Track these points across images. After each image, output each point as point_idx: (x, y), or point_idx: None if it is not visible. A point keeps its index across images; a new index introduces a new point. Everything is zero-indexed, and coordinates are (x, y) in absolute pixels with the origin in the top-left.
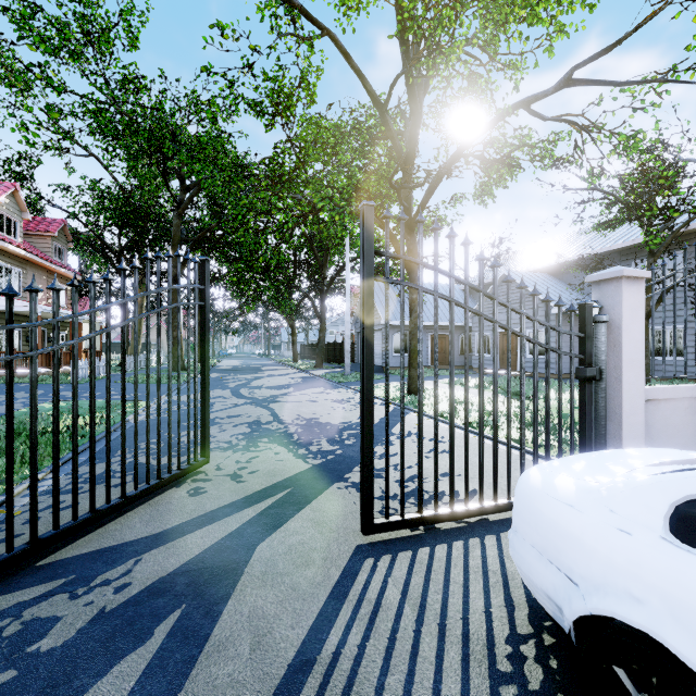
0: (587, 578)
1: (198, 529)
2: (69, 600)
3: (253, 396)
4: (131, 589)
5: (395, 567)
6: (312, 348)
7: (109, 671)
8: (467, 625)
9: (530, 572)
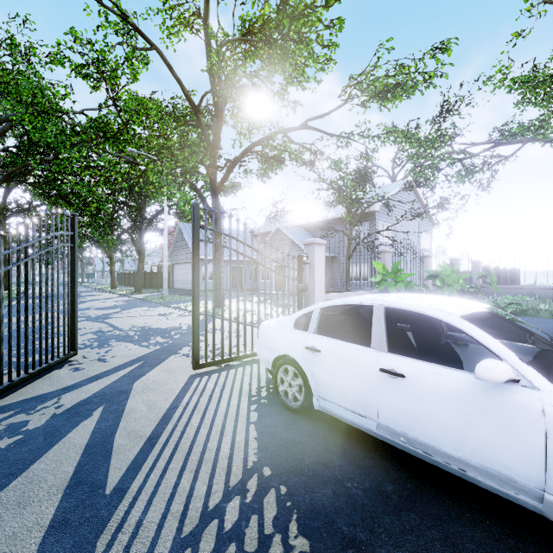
0: (276, 348)
1: (91, 382)
2: (28, 415)
3: (86, 315)
4: (66, 406)
5: (211, 378)
6: (129, 276)
7: (78, 426)
8: (242, 388)
9: (262, 356)
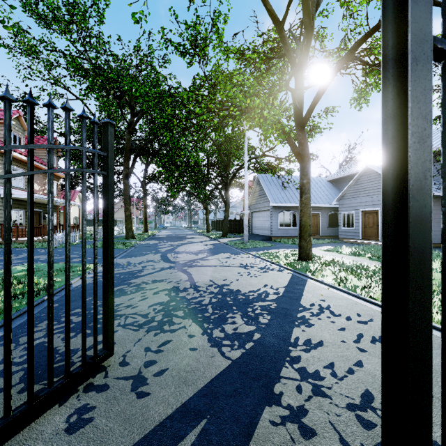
0: None
1: None
2: None
3: (176, 260)
4: None
5: None
6: (219, 223)
7: None
8: None
9: None
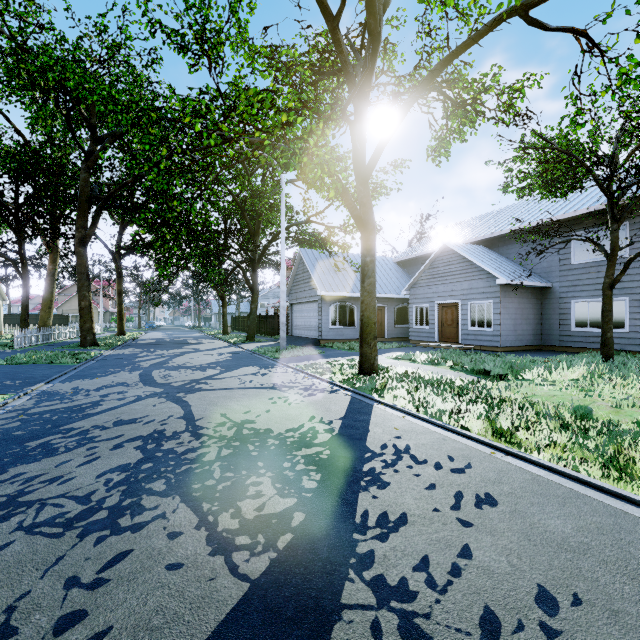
0: None
1: None
2: None
3: (167, 381)
4: None
5: None
6: (243, 320)
7: None
8: None
9: None
